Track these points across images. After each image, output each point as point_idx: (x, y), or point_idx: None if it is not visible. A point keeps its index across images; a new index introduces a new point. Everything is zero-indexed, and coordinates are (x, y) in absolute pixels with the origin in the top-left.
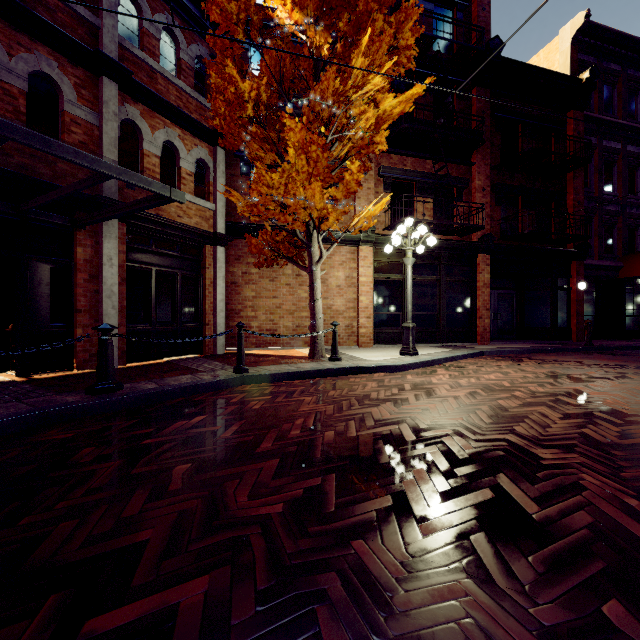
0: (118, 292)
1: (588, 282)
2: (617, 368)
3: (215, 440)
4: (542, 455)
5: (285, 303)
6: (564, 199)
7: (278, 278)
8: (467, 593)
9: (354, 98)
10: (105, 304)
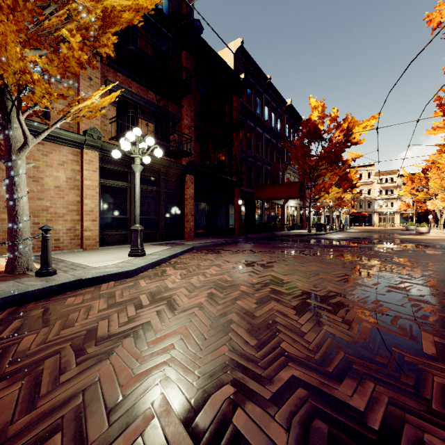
0: None
1: (241, 200)
2: (272, 253)
3: None
4: (354, 403)
5: None
6: (234, 147)
7: None
8: None
9: None
10: None
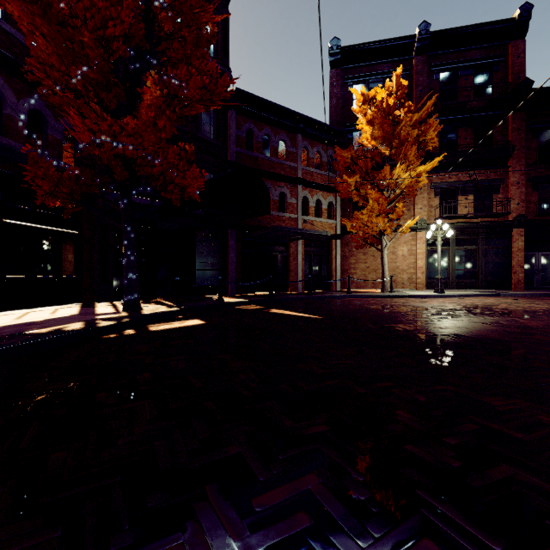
0: (301, 264)
1: None
2: None
3: (344, 304)
4: (429, 309)
5: (371, 265)
6: None
7: (367, 253)
8: (383, 311)
9: (397, 181)
10: (298, 268)
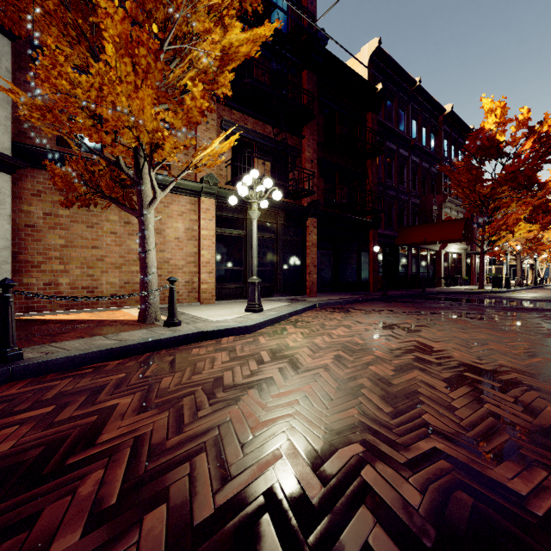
0: None
1: (378, 246)
2: (420, 315)
3: None
4: (513, 485)
5: (109, 255)
6: (368, 179)
7: (99, 224)
8: None
9: None
10: None
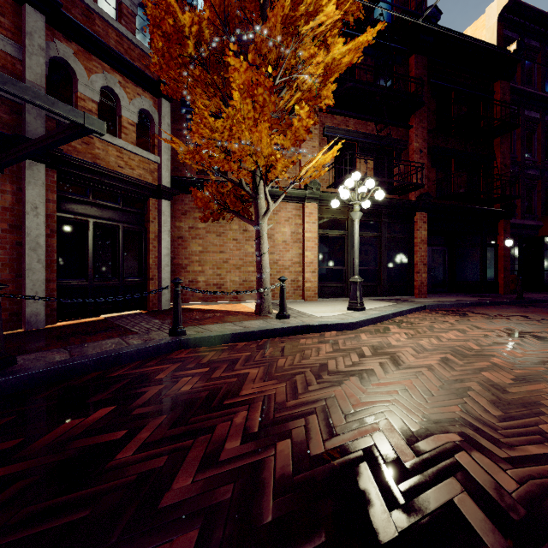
0: (46, 244)
1: (512, 240)
2: None
3: (103, 468)
4: None
5: (232, 258)
6: (495, 161)
7: (225, 233)
8: None
9: (304, 32)
10: (28, 257)
